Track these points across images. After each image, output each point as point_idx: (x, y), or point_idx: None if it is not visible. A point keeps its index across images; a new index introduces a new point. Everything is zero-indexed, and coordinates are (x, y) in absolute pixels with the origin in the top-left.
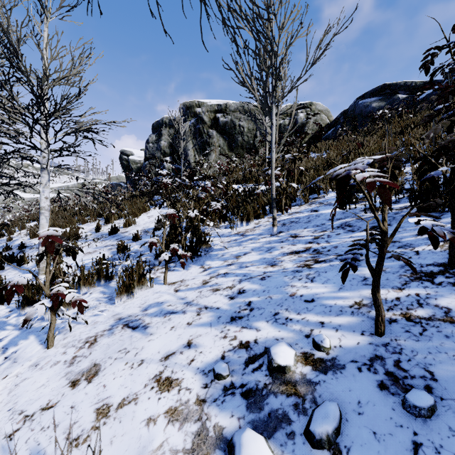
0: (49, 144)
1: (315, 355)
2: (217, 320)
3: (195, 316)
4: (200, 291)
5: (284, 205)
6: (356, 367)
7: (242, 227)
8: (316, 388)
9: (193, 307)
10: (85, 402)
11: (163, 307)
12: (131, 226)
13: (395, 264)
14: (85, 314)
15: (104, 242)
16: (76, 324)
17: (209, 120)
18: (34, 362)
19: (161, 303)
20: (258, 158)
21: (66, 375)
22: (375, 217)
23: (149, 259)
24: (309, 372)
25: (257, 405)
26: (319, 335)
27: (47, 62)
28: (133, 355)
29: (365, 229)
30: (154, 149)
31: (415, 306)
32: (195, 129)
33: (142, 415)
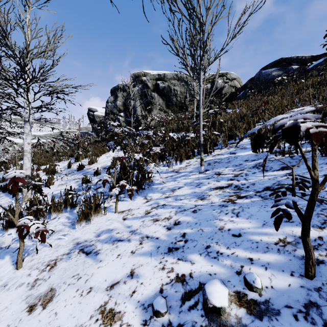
0: (29, 103)
1: (248, 295)
2: (157, 251)
3: (138, 245)
4: (143, 220)
5: (208, 148)
6: (292, 315)
7: (176, 165)
8: None
9: (137, 236)
10: None
11: (112, 234)
12: (93, 164)
13: None
14: (52, 237)
15: (73, 176)
16: (43, 246)
17: (152, 86)
18: (4, 283)
19: (111, 230)
20: (188, 113)
21: (26, 298)
22: (307, 165)
23: (105, 190)
24: (244, 316)
25: None
26: (250, 274)
27: (29, 41)
28: (83, 281)
29: (289, 175)
30: (112, 107)
31: None
32: (142, 92)
33: None
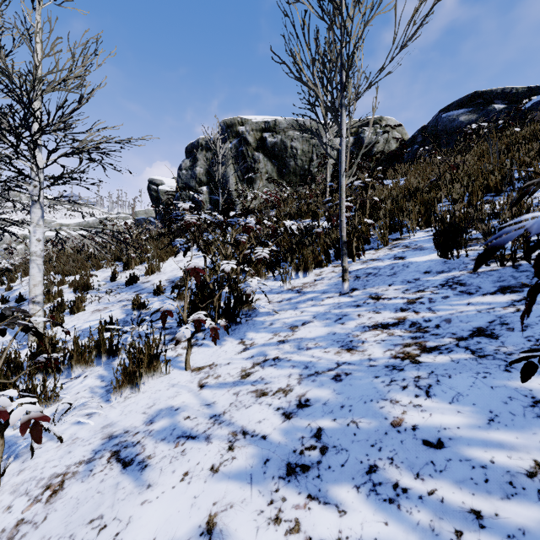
0: (39, 169)
1: None
2: (263, 470)
3: (226, 452)
4: (237, 392)
5: (354, 248)
6: None
7: (297, 279)
8: None
9: (223, 429)
10: None
11: (177, 420)
12: (154, 274)
13: None
14: (66, 419)
15: (118, 296)
16: (47, 440)
17: (254, 141)
18: None
19: (176, 411)
20: (315, 186)
21: None
22: None
23: (171, 324)
24: None
25: None
26: None
27: (38, 60)
28: (110, 538)
29: None
30: (188, 177)
31: None
32: (238, 152)
33: None
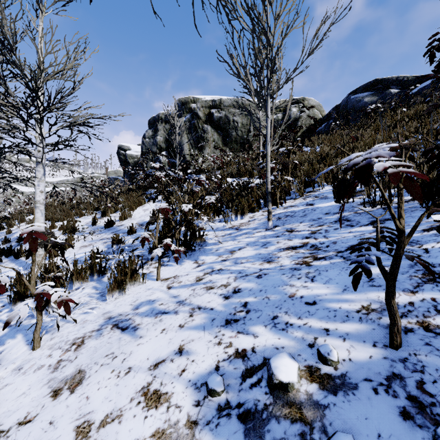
0: (43, 138)
1: (321, 369)
2: (211, 323)
3: (188, 318)
4: (194, 288)
5: (278, 198)
6: (371, 388)
7: (236, 220)
8: (325, 413)
9: (186, 307)
10: (65, 416)
11: (154, 306)
12: (126, 219)
13: (403, 263)
14: (75, 311)
15: (99, 235)
16: (65, 323)
17: (204, 115)
18: (18, 366)
19: (153, 302)
20: (252, 152)
21: (49, 382)
22: (391, 213)
23: (143, 253)
24: (316, 392)
25: (256, 432)
26: (325, 345)
27: (42, 56)
28: (120, 361)
29: (373, 227)
30: (150, 144)
31: (433, 313)
32: (190, 124)
33: (126, 438)
